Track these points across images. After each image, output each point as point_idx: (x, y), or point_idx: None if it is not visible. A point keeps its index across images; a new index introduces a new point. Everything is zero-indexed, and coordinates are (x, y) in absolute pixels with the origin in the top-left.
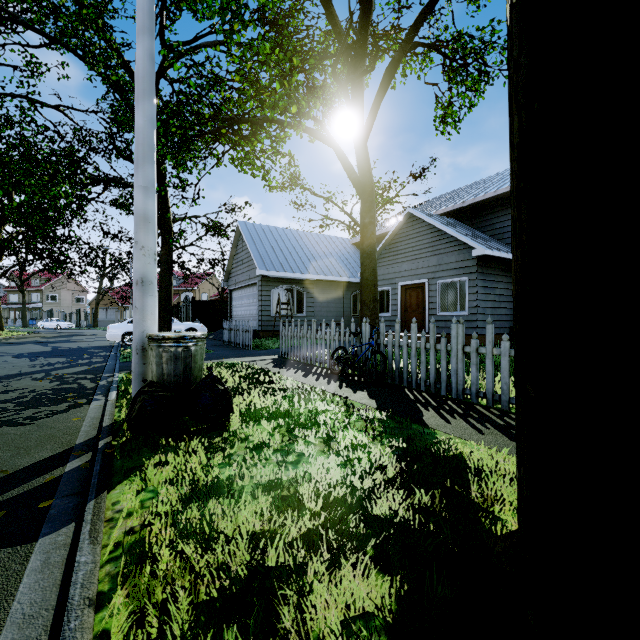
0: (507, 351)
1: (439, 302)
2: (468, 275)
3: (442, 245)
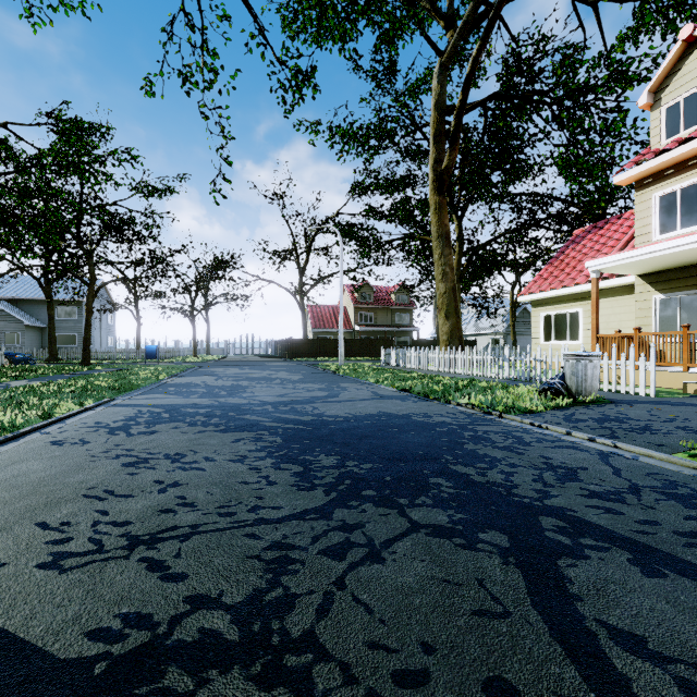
0: (45, 352)
1: (6, 340)
2: (22, 331)
3: (8, 318)
